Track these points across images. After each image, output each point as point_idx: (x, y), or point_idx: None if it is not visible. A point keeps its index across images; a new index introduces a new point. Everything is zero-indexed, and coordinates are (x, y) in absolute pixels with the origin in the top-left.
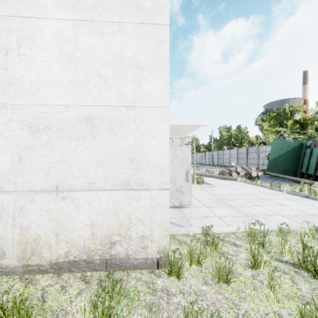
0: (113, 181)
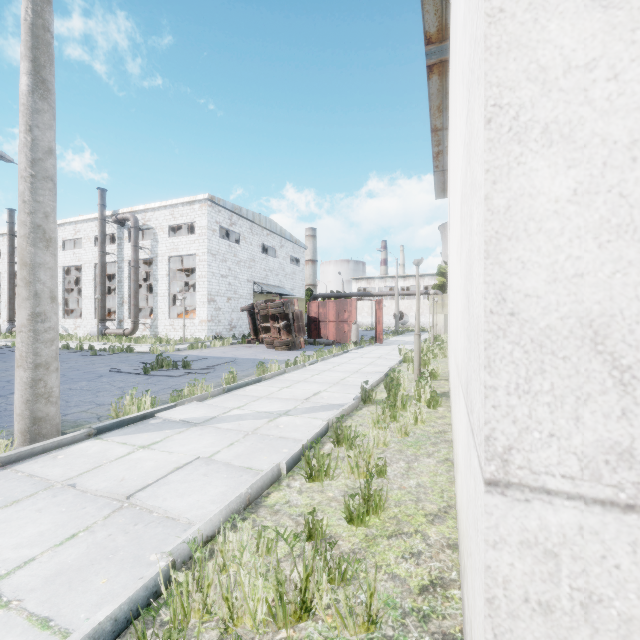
0: (464, 371)
